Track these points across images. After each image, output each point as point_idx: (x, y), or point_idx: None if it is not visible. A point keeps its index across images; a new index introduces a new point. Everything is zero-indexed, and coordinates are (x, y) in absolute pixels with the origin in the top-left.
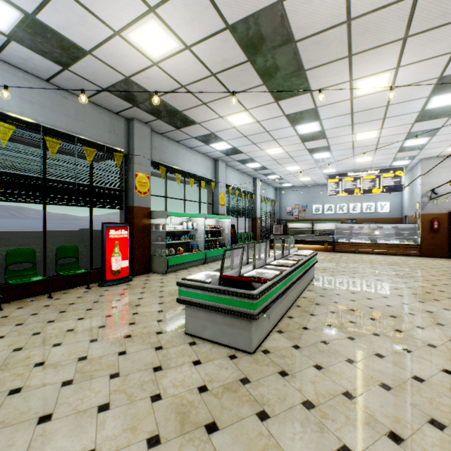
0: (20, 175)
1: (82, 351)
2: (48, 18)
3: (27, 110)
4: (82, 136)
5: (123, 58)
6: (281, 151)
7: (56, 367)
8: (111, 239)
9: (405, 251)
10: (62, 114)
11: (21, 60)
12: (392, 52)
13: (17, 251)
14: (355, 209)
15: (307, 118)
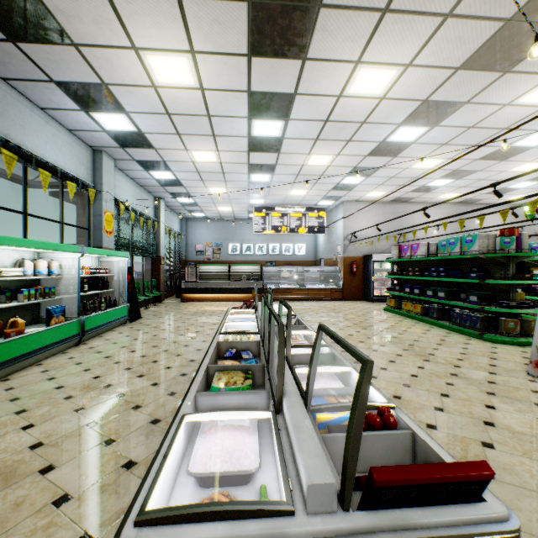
0: None
1: None
2: None
3: None
4: None
5: None
6: (214, 158)
7: None
8: None
9: (331, 296)
10: None
11: None
12: (422, 34)
13: None
14: (275, 250)
15: (275, 109)
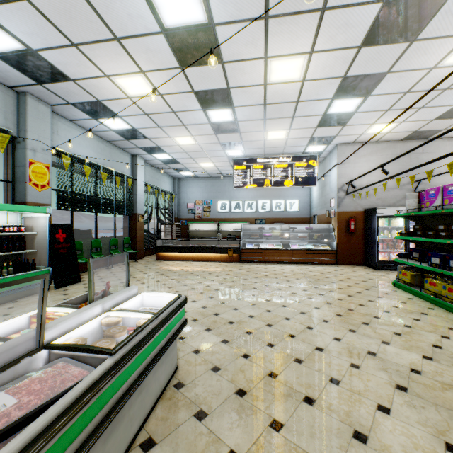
0: None
1: None
2: None
3: None
4: None
5: None
6: (149, 88)
7: None
8: None
9: (321, 259)
10: None
11: None
12: None
13: None
14: (265, 207)
15: None
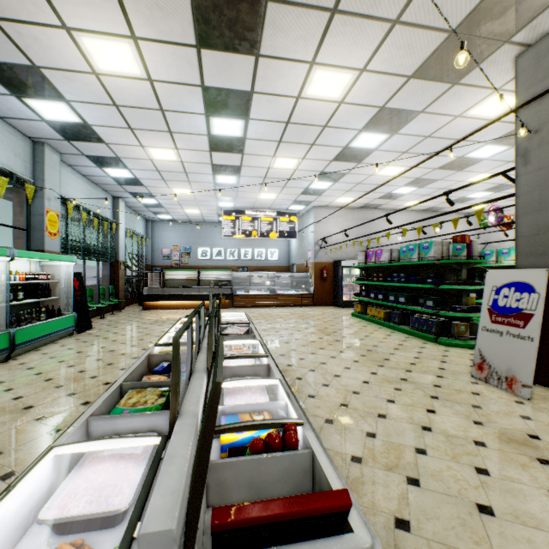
0: None
1: None
2: None
3: None
4: None
5: None
6: (174, 157)
7: None
8: None
9: (301, 302)
10: None
11: None
12: (373, 39)
13: None
14: (247, 255)
15: (233, 107)
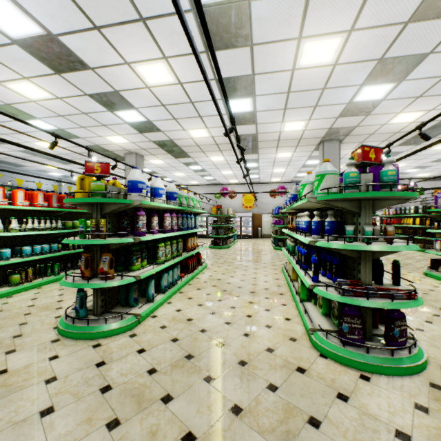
0: None
1: None
2: None
3: None
4: None
5: None
6: None
7: None
8: None
9: None
10: None
11: None
12: None
13: None
14: None
15: None
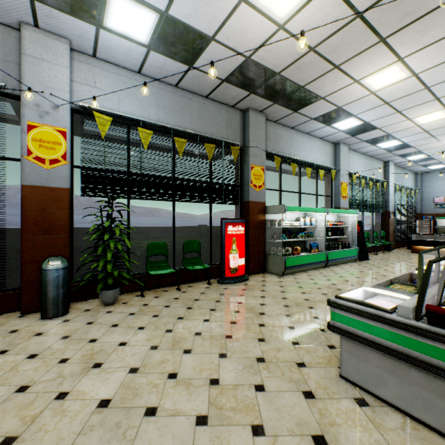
0: (156, 176)
1: (212, 368)
2: (178, 10)
3: (161, 117)
4: (203, 134)
5: (245, 33)
6: (443, 115)
7: (188, 386)
8: (229, 236)
9: None
10: (187, 115)
11: (157, 70)
12: None
13: (154, 244)
14: None
15: None
